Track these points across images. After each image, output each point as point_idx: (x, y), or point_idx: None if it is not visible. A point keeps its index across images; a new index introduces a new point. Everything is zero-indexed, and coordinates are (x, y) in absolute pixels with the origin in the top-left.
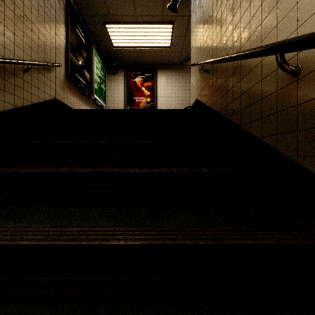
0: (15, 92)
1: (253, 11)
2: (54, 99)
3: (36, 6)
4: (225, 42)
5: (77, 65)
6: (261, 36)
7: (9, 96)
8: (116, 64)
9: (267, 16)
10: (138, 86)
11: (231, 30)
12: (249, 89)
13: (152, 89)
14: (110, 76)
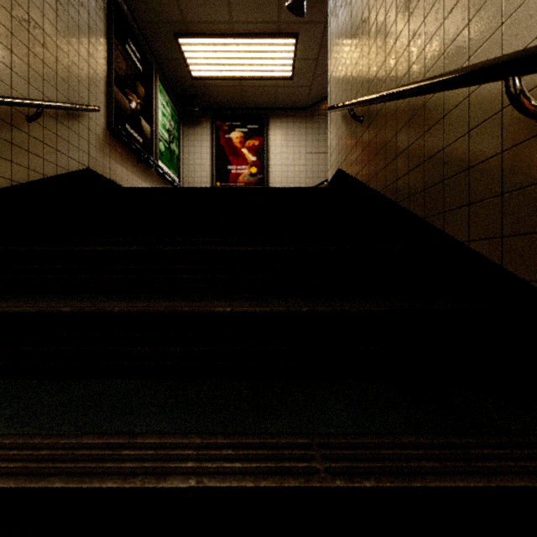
0: (13, 157)
1: (451, 1)
2: (87, 169)
3: (53, 3)
4: (393, 64)
5: (128, 109)
6: (468, 47)
7: (1, 163)
8: (197, 109)
9: (482, 9)
10: (235, 147)
11: (405, 41)
12: (442, 150)
13: (261, 152)
14: (187, 129)
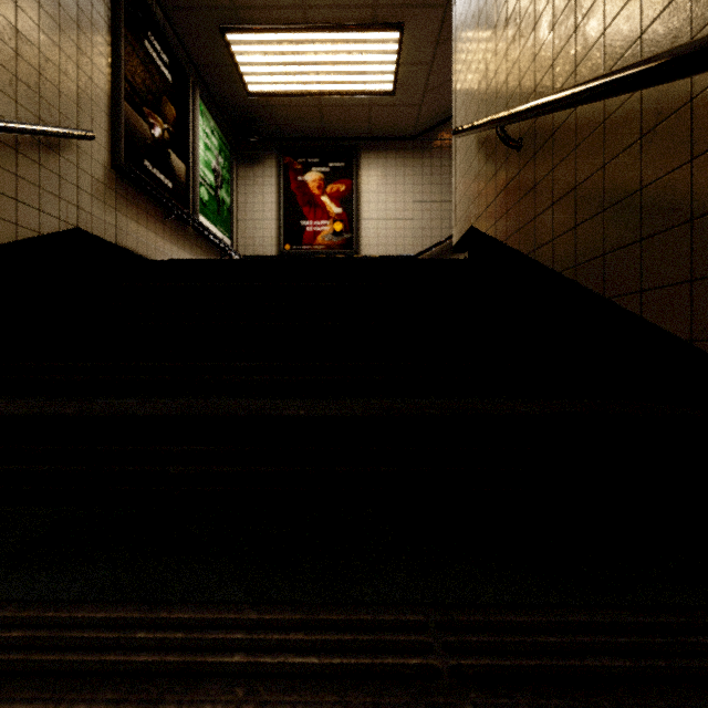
0: None
1: None
2: (75, 229)
3: None
4: (596, 34)
5: (148, 137)
6: None
7: None
8: (257, 139)
9: None
10: (311, 194)
11: None
12: None
13: (348, 201)
14: (243, 169)
